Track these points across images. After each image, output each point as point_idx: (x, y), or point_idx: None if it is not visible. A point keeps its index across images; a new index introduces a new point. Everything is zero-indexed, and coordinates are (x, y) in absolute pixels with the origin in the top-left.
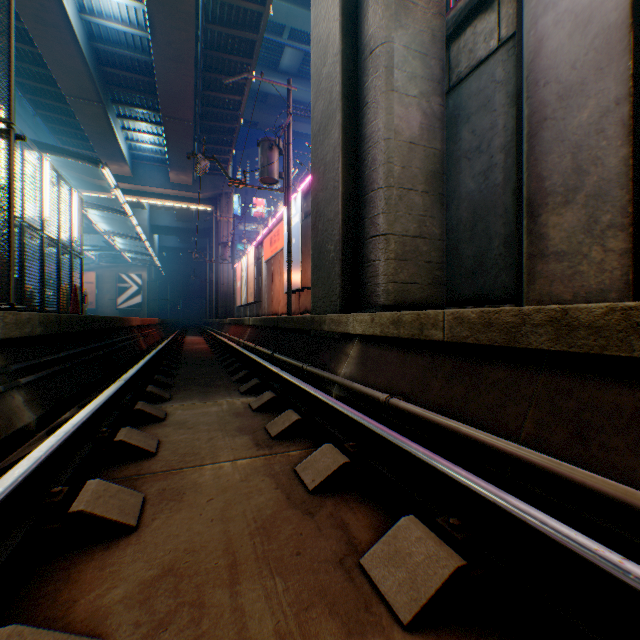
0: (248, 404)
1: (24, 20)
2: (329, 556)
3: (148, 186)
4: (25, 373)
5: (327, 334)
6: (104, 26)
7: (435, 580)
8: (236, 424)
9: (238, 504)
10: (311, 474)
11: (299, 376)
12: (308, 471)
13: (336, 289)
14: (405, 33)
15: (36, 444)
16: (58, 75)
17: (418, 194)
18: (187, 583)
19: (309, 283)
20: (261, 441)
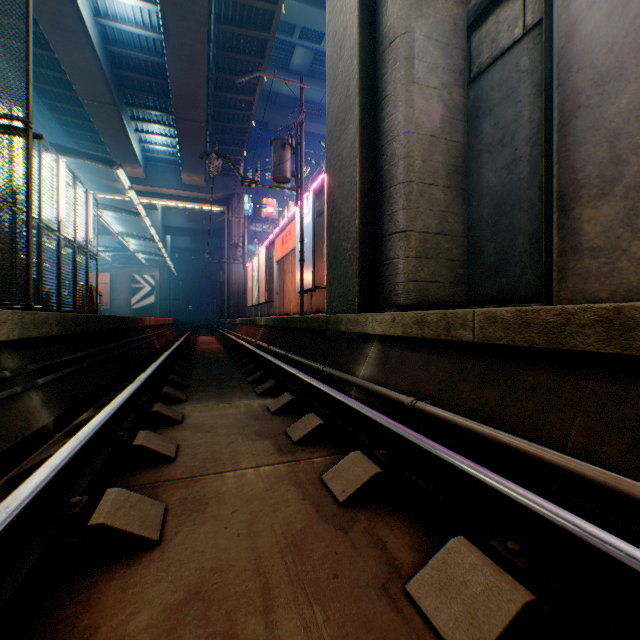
0: (266, 406)
1: (41, 25)
2: (370, 580)
3: (161, 187)
4: (42, 373)
5: (344, 334)
6: (118, 29)
7: (500, 617)
8: (255, 427)
9: (265, 517)
10: (340, 484)
11: (315, 377)
12: (336, 481)
13: (353, 288)
14: (426, 22)
15: (54, 447)
16: (74, 79)
17: (439, 189)
18: (216, 609)
19: (321, 283)
20: (283, 446)
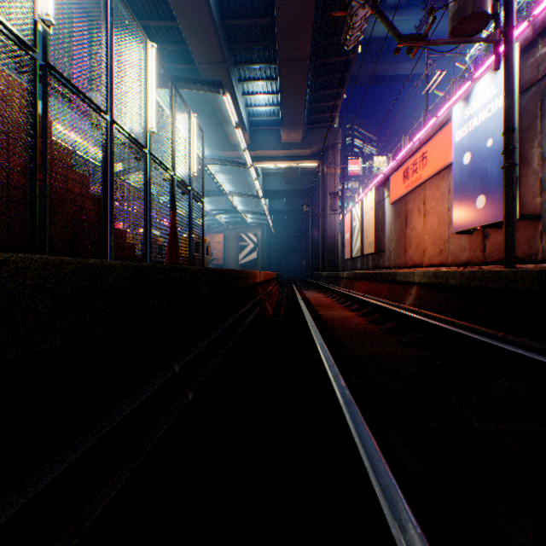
0: None
1: None
2: None
3: (262, 150)
4: None
5: None
6: None
7: None
8: None
9: None
10: None
11: None
12: None
13: None
14: None
15: None
16: (190, 40)
17: None
18: None
19: (521, 210)
20: None
